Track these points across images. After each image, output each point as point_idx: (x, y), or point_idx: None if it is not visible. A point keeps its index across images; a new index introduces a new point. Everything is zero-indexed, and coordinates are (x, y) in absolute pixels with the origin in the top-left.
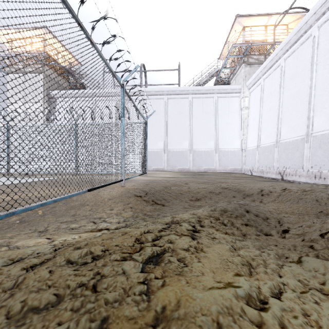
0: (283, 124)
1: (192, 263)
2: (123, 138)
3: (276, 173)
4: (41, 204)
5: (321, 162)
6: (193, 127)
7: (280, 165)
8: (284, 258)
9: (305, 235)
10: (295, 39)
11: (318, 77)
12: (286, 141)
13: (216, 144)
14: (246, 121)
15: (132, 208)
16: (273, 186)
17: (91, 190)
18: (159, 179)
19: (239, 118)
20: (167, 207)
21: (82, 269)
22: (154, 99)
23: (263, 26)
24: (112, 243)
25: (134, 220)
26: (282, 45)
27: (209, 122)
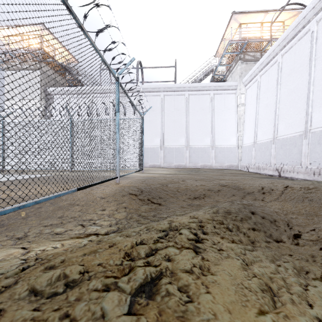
0: (280, 120)
1: (198, 295)
2: (117, 133)
3: (273, 170)
4: (19, 207)
5: (320, 158)
6: (189, 124)
7: (278, 161)
8: (303, 273)
9: (321, 242)
10: (292, 34)
11: (317, 73)
12: (283, 137)
13: (212, 140)
14: (242, 117)
15: (126, 208)
16: (274, 183)
17: (81, 189)
18: (155, 175)
19: (236, 115)
20: (163, 206)
21: (46, 307)
22: (151, 96)
23: (259, 23)
24: (95, 262)
25: (128, 223)
26: (280, 41)
27: (205, 118)
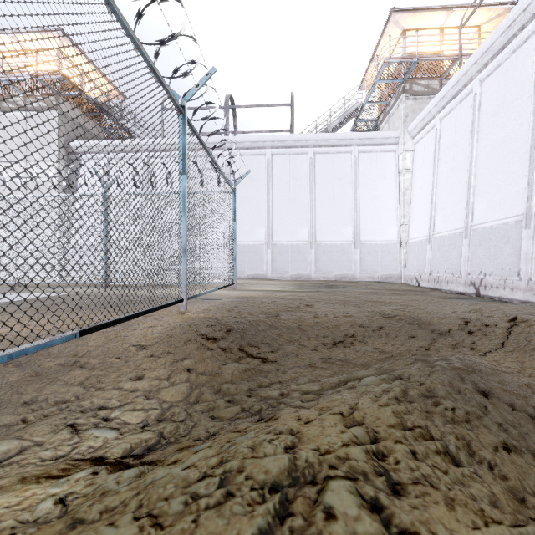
0: (478, 195)
1: None
2: (182, 215)
3: (465, 283)
4: None
5: None
6: (316, 204)
7: (474, 269)
8: None
9: None
10: (502, 42)
11: None
12: (484, 226)
13: (355, 232)
14: (408, 192)
15: (191, 371)
16: (483, 311)
17: (91, 331)
18: (256, 294)
19: (396, 188)
20: (272, 365)
21: None
22: (250, 156)
23: (437, 30)
24: None
25: (188, 417)
26: (477, 55)
27: (344, 194)
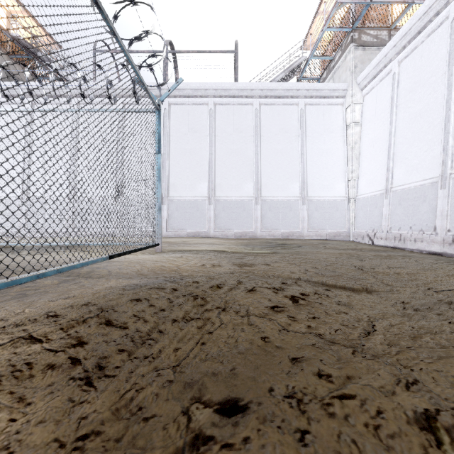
0: None
1: None
2: None
3: (443, 242)
4: None
5: None
6: (262, 157)
7: None
8: None
9: None
10: None
11: None
12: None
13: (302, 188)
14: (357, 146)
15: None
16: None
17: None
18: (188, 262)
19: (343, 142)
20: None
21: None
22: (191, 105)
23: None
24: None
25: None
26: None
27: (290, 148)
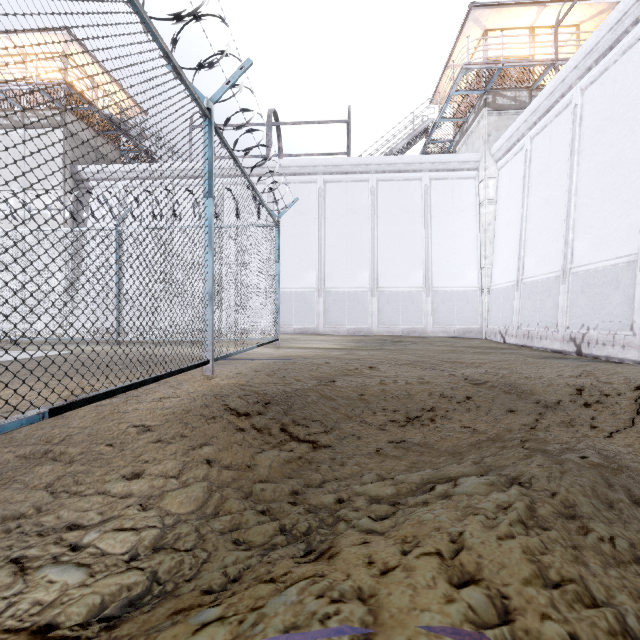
0: (579, 231)
1: None
2: (208, 250)
3: (563, 339)
4: None
5: None
6: (379, 242)
7: (574, 321)
8: None
9: None
10: (609, 41)
11: None
12: (587, 269)
13: (426, 277)
14: (491, 228)
15: (212, 463)
16: (597, 376)
17: (70, 408)
18: (305, 353)
19: (476, 223)
20: (325, 453)
21: None
22: (298, 184)
23: (526, 30)
24: None
25: (200, 541)
26: (579, 58)
27: (412, 230)
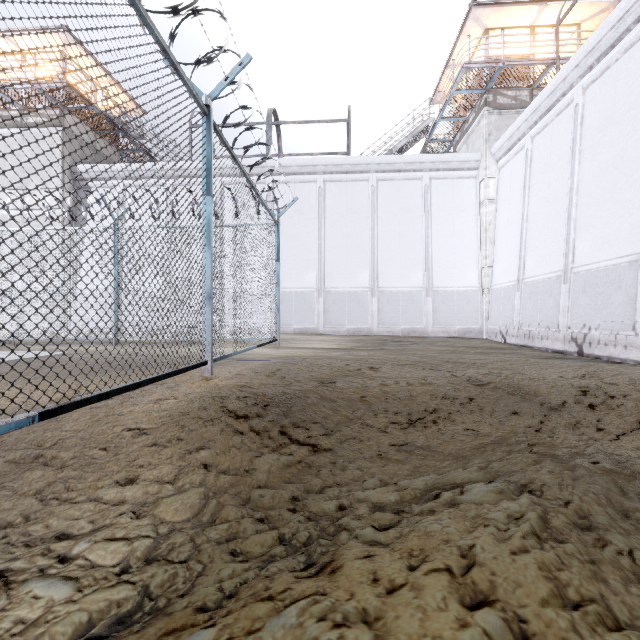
0: (581, 230)
1: None
2: (207, 249)
3: (564, 339)
4: None
5: None
6: (379, 242)
7: (575, 321)
8: None
9: None
10: (611, 39)
11: None
12: (588, 269)
13: (427, 277)
14: (491, 228)
15: (209, 468)
16: (601, 376)
17: (62, 411)
18: (305, 354)
19: (476, 223)
20: (326, 456)
21: None
22: (298, 184)
23: (527, 29)
24: None
25: (195, 552)
26: (580, 56)
27: (413, 230)
